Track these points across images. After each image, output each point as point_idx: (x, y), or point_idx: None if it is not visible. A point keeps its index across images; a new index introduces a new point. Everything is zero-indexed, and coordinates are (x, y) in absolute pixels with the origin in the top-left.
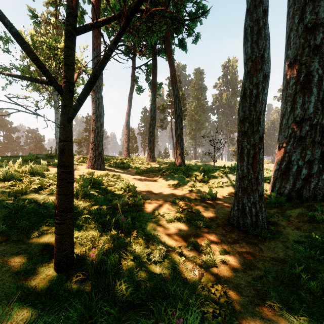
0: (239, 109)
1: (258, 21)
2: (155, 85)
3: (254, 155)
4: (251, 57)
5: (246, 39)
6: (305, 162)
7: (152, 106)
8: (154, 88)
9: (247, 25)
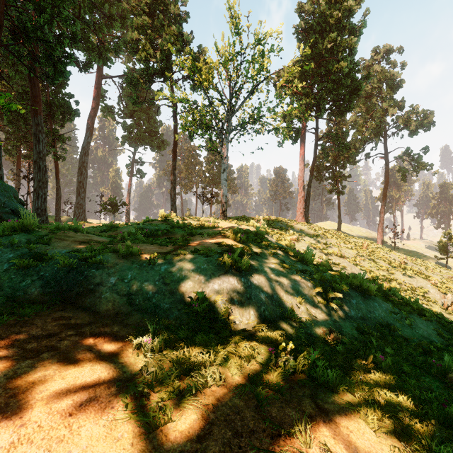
0: (55, 201)
1: (58, 188)
2: (20, 165)
3: (58, 210)
4: (57, 193)
5: (56, 190)
6: (78, 213)
7: (17, 178)
8: (19, 167)
9: (56, 187)
